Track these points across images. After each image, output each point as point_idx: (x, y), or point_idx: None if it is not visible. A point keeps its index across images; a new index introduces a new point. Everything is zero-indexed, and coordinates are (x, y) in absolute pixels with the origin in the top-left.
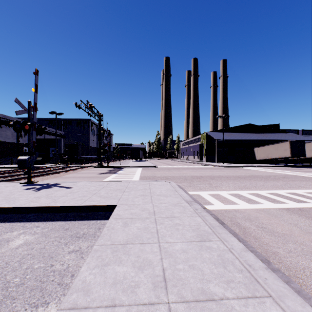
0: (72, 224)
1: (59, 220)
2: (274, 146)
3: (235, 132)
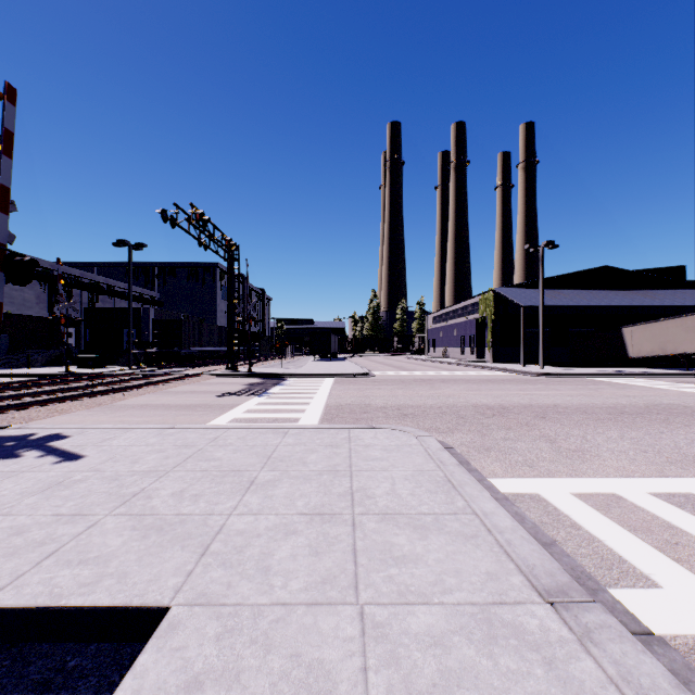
0: None
1: None
2: (683, 322)
3: (569, 289)
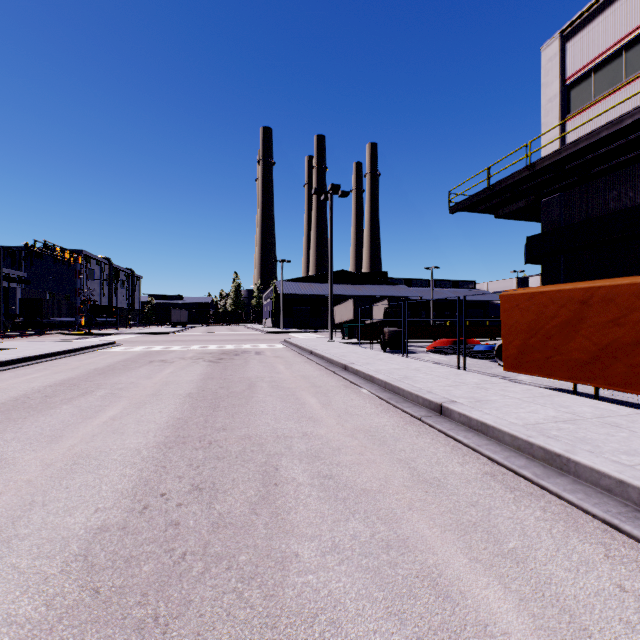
0: None
1: None
2: (345, 305)
3: (321, 283)
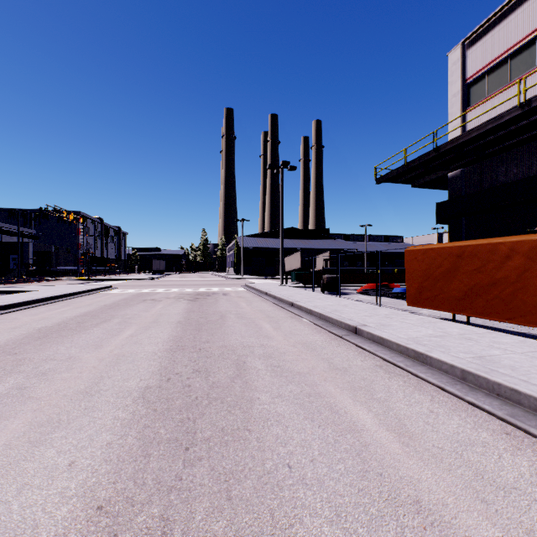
0: None
1: None
2: (294, 256)
3: (274, 238)
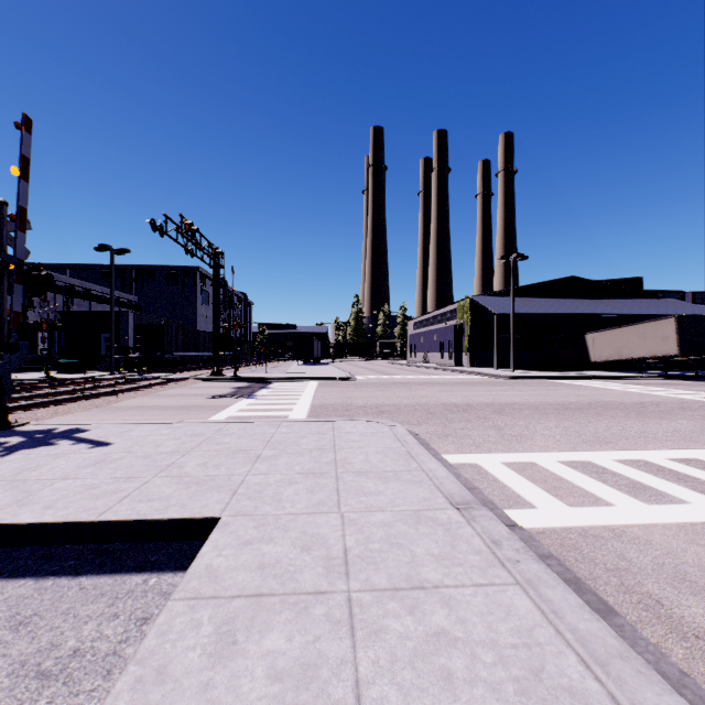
0: (56, 595)
1: (20, 574)
2: (635, 329)
3: (539, 297)
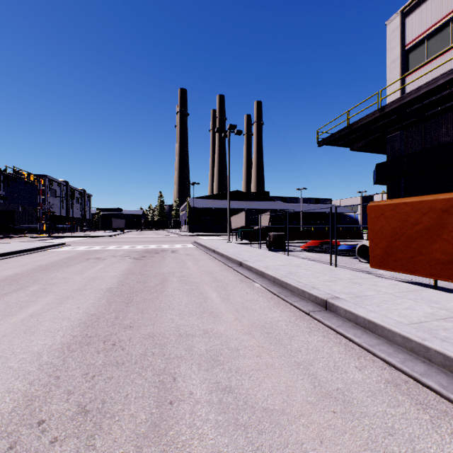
0: None
1: None
2: (239, 215)
3: (221, 200)
